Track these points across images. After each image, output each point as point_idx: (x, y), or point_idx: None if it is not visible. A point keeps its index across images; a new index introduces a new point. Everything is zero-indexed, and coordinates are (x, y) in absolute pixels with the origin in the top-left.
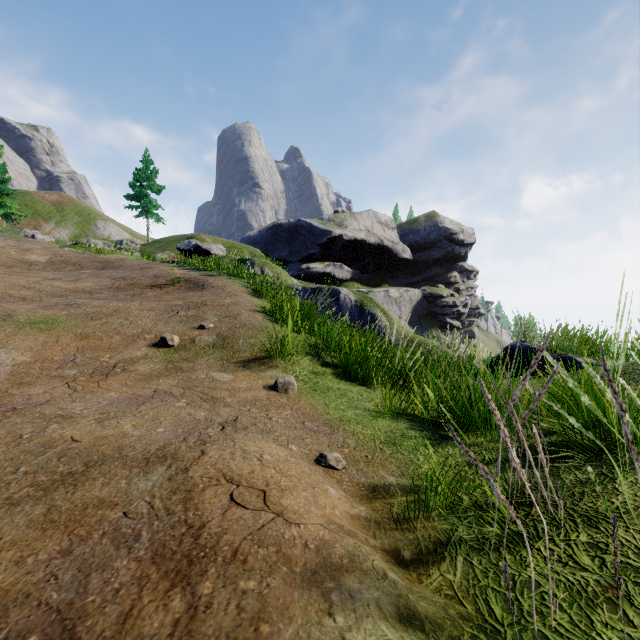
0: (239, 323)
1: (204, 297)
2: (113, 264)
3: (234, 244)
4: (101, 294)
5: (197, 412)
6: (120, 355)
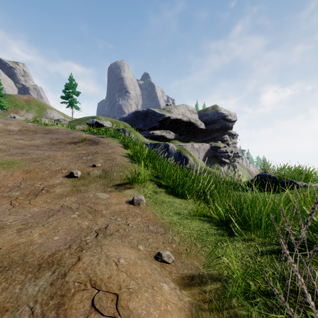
0: (115, 163)
1: (97, 149)
2: (52, 131)
3: (115, 121)
4: (43, 147)
5: (83, 222)
6: (46, 182)
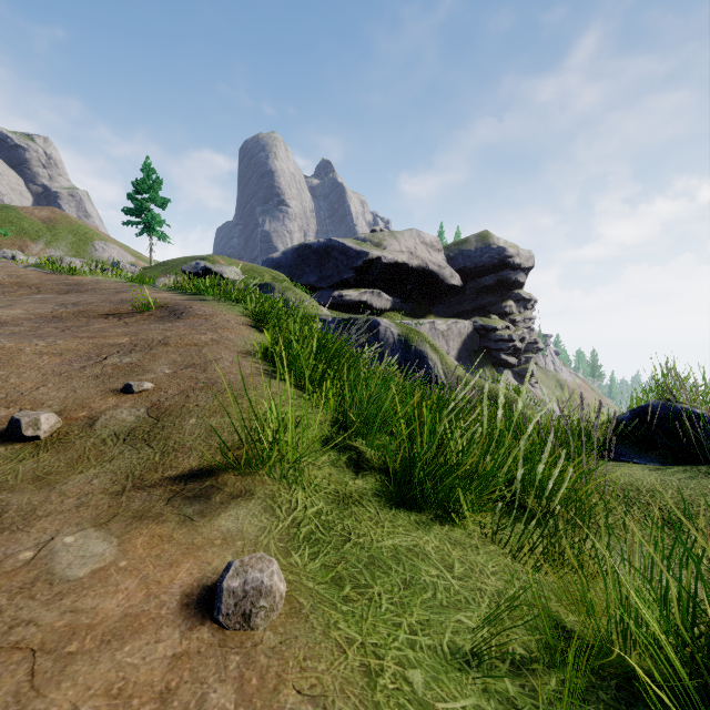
0: (205, 379)
1: (171, 331)
2: (83, 287)
3: (253, 267)
4: (17, 326)
5: None
6: None
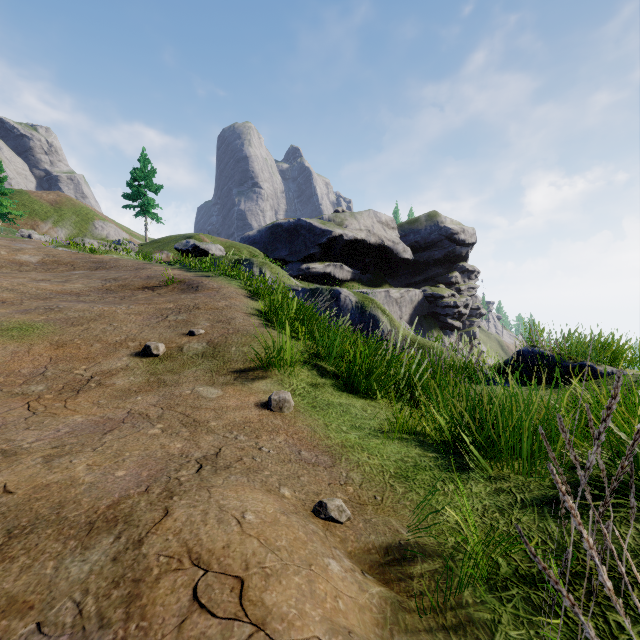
0: (232, 329)
1: (197, 300)
2: (107, 264)
3: (233, 244)
4: (89, 296)
5: (172, 443)
6: (97, 366)
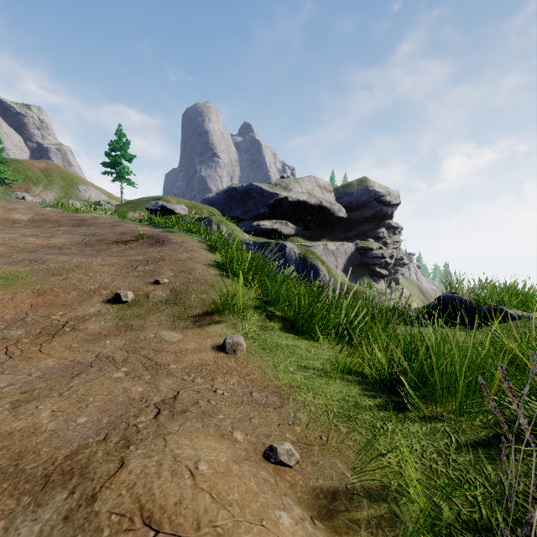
0: (193, 278)
1: (163, 252)
2: (87, 222)
3: (195, 205)
4: (70, 249)
5: (134, 387)
6: (73, 312)
